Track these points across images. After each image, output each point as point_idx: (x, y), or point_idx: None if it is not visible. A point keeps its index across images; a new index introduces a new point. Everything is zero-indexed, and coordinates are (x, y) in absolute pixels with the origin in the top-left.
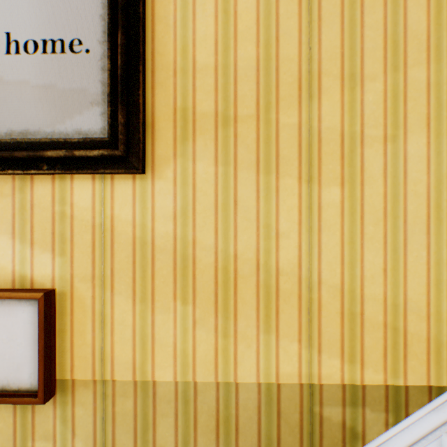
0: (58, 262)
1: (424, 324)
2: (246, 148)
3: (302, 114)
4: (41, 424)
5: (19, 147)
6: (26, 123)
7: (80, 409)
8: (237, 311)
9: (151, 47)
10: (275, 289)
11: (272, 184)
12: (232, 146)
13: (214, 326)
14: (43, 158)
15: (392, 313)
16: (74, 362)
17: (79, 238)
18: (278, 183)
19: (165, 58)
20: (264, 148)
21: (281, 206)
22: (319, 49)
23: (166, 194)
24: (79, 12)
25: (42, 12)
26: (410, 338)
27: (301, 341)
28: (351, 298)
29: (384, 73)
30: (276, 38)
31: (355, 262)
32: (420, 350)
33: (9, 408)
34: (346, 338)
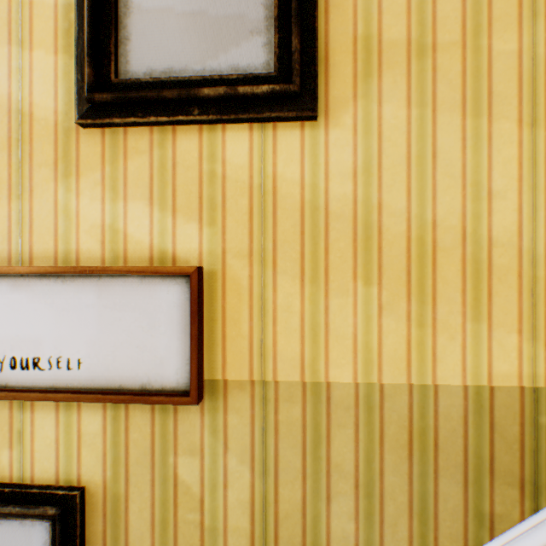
0: (206, 234)
1: None
2: (448, 84)
3: (522, 38)
4: (185, 436)
5: (163, 88)
6: (169, 60)
7: (234, 417)
8: (435, 293)
9: None
10: (486, 265)
11: (483, 129)
12: (430, 82)
13: (406, 313)
14: (194, 99)
15: None
16: (226, 358)
17: (232, 204)
18: (490, 128)
19: None
20: (471, 84)
21: (494, 158)
22: None
23: (343, 146)
24: None
25: None
26: None
27: (521, 333)
28: None
29: None
30: None
31: None
32: None
33: (145, 415)
34: None
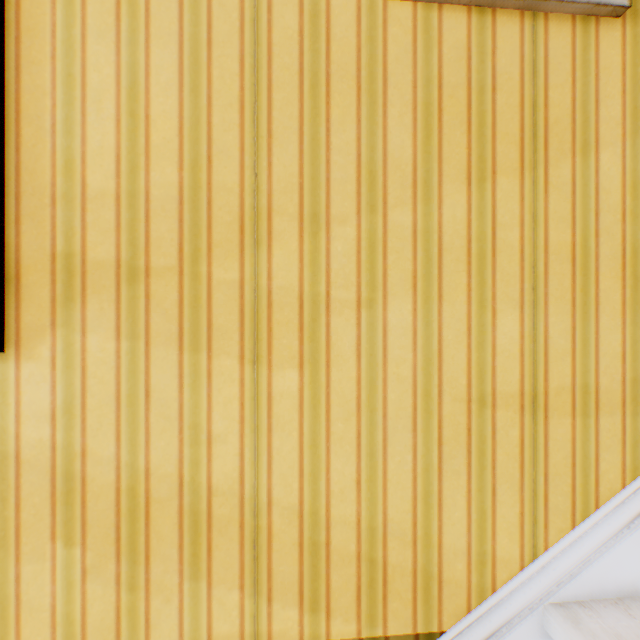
0: None
1: (409, 551)
2: (165, 314)
3: (245, 266)
4: None
5: None
6: None
7: None
8: (150, 550)
9: (16, 160)
10: (207, 516)
11: (203, 365)
12: (144, 311)
13: (116, 575)
14: None
15: (369, 540)
16: None
17: None
18: (211, 364)
19: (39, 177)
20: (191, 314)
21: (215, 397)
22: (270, 176)
23: (40, 382)
24: None
25: None
26: (392, 571)
27: (244, 588)
28: (314, 522)
29: (358, 214)
30: (209, 157)
31: (319, 472)
32: (404, 587)
33: None
34: (307, 578)
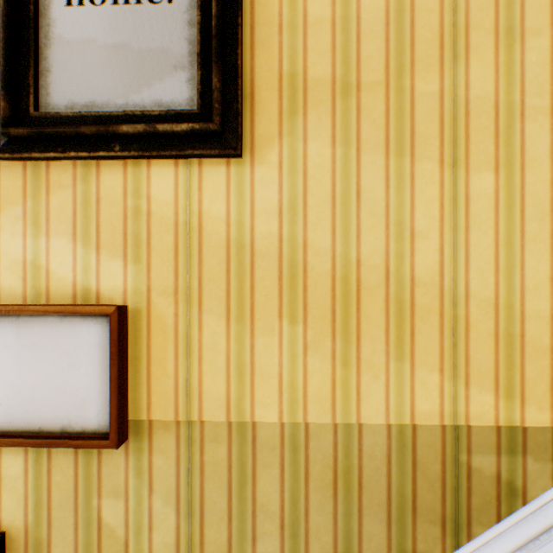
0: (131, 272)
1: None
2: (372, 124)
3: (444, 79)
4: (109, 478)
5: (83, 123)
6: (91, 93)
7: (159, 458)
8: (360, 332)
9: None
10: (409, 304)
11: (406, 169)
12: (354, 121)
13: (331, 352)
14: (115, 135)
15: None
16: (151, 398)
17: (157, 240)
18: (413, 168)
19: (268, 10)
20: (395, 124)
21: (417, 198)
22: None
23: (269, 184)
24: None
25: None
26: None
27: (443, 371)
28: (508, 315)
29: (551, 26)
30: None
31: (513, 269)
32: None
33: (69, 456)
34: (502, 367)
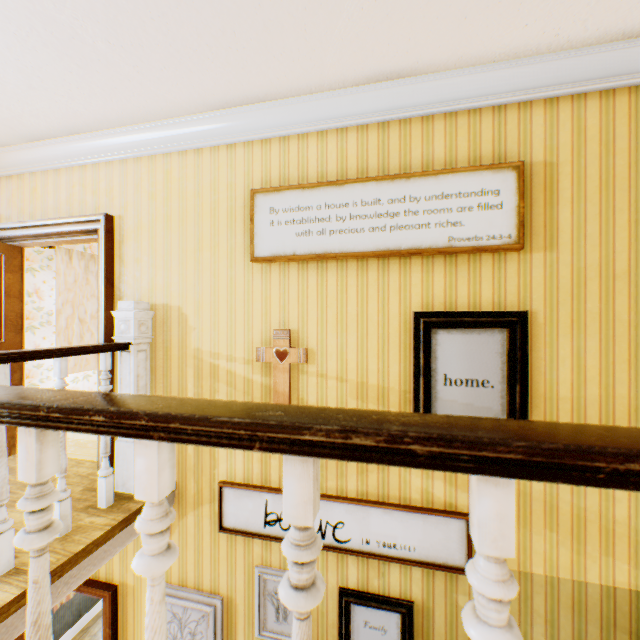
0: None
1: None
2: None
3: None
4: (460, 585)
5: None
6: None
7: None
8: (585, 540)
9: (529, 384)
10: (611, 530)
11: None
12: None
13: (570, 546)
14: None
15: None
16: None
17: None
18: None
19: (538, 390)
20: None
21: None
22: None
23: None
24: (487, 365)
25: (464, 363)
26: None
27: (629, 564)
28: None
29: None
30: (612, 383)
31: None
32: None
33: (441, 573)
34: None
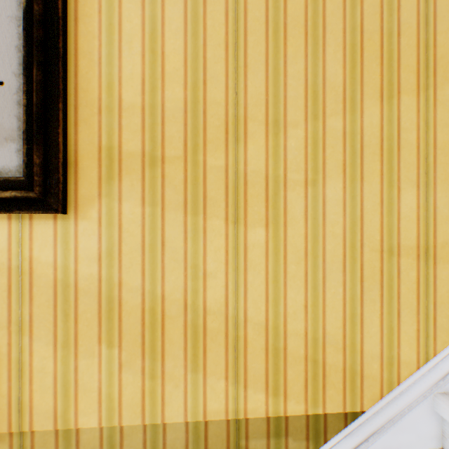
0: None
1: (341, 355)
2: (174, 189)
3: (229, 156)
4: None
5: None
6: None
7: None
8: (164, 351)
9: (75, 82)
10: (203, 328)
11: (200, 224)
12: (160, 186)
13: (141, 368)
14: None
15: (313, 347)
16: None
17: None
18: (206, 224)
19: (90, 94)
20: (192, 189)
21: (208, 246)
22: (245, 94)
23: (91, 235)
24: None
25: None
26: (328, 369)
27: (228, 378)
28: (275, 334)
29: (305, 121)
30: (204, 81)
31: (279, 299)
32: (337, 380)
33: None
34: (271, 372)
